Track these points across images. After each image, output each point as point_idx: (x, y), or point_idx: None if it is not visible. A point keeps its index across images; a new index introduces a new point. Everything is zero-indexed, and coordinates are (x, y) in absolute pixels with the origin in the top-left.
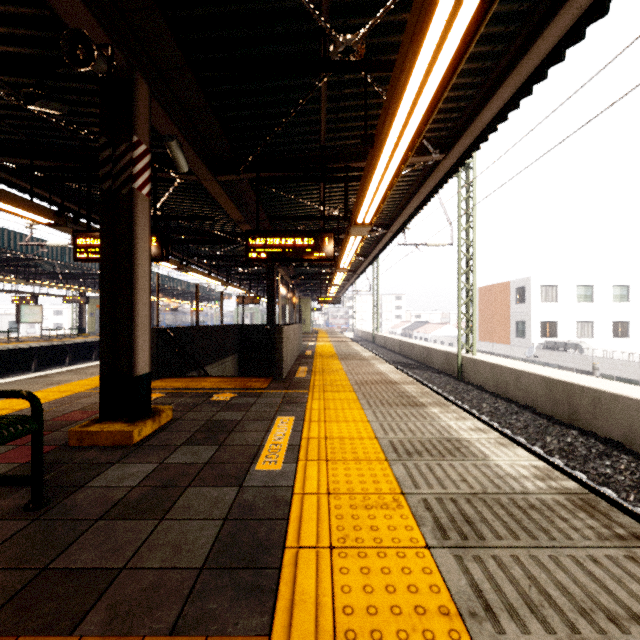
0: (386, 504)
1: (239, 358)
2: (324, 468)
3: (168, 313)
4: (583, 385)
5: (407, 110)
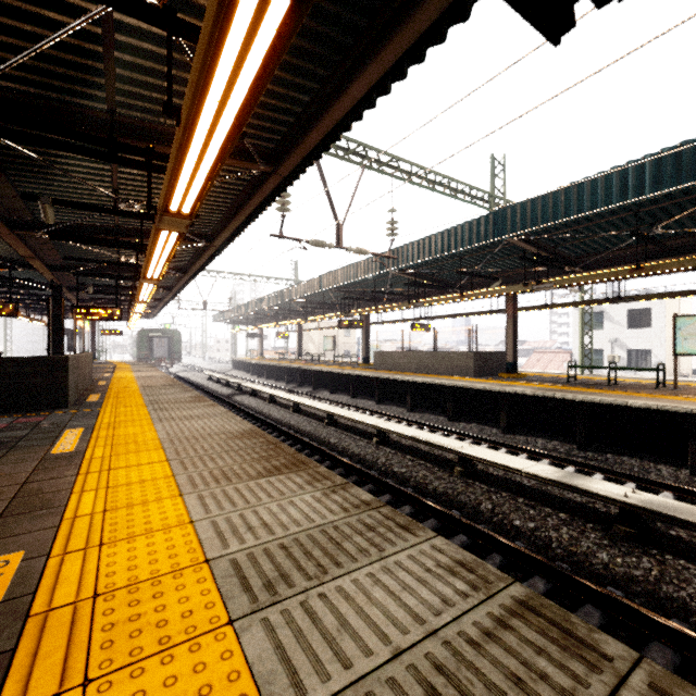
0: None
1: None
2: None
3: None
4: None
5: None
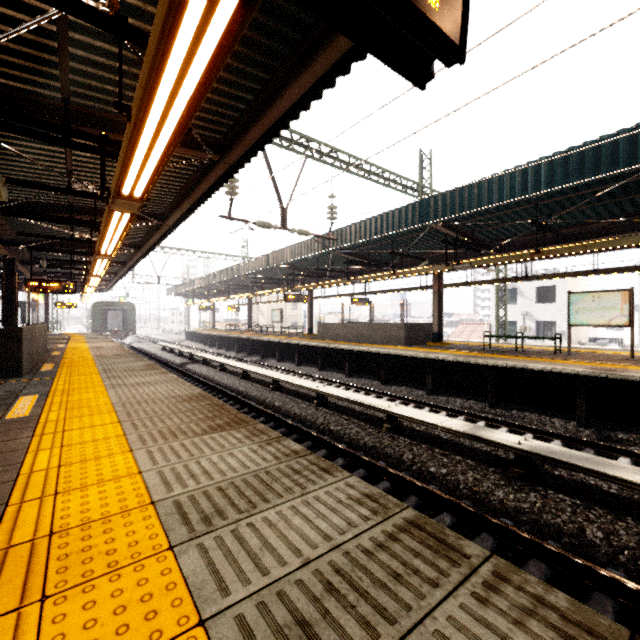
0: None
1: None
2: None
3: None
4: None
5: None
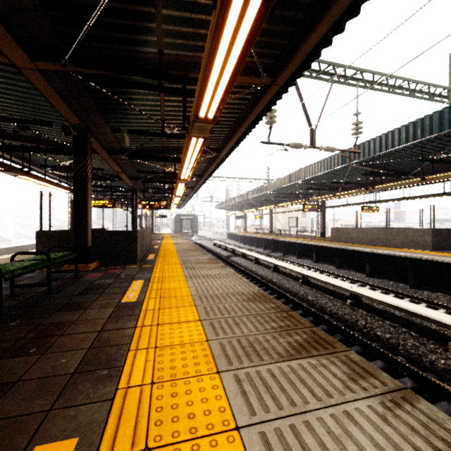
0: None
1: None
2: None
3: None
4: None
5: None
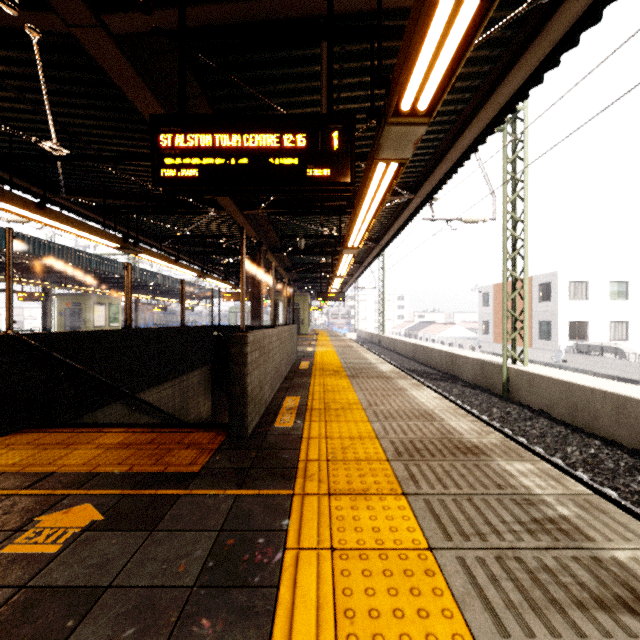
0: None
1: (213, 370)
2: None
3: (157, 312)
4: None
5: None
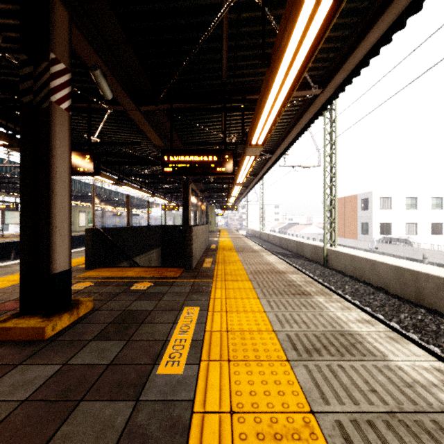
0: (297, 431)
1: (162, 250)
2: (226, 372)
3: (114, 217)
4: (428, 273)
5: (308, 16)
